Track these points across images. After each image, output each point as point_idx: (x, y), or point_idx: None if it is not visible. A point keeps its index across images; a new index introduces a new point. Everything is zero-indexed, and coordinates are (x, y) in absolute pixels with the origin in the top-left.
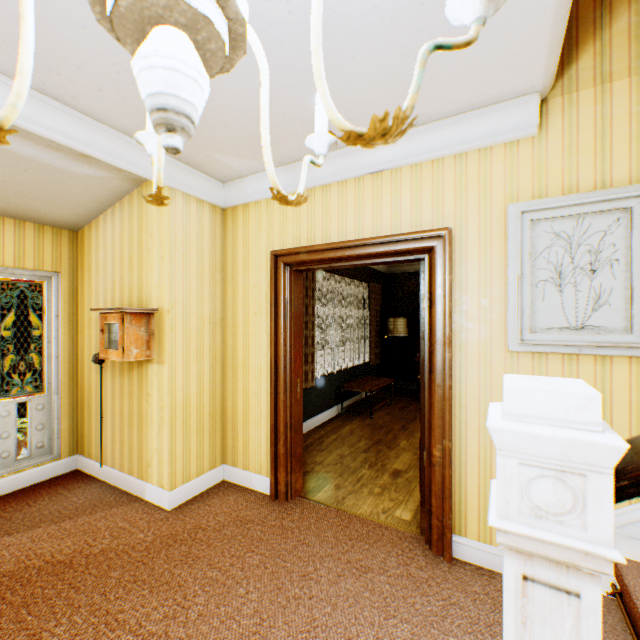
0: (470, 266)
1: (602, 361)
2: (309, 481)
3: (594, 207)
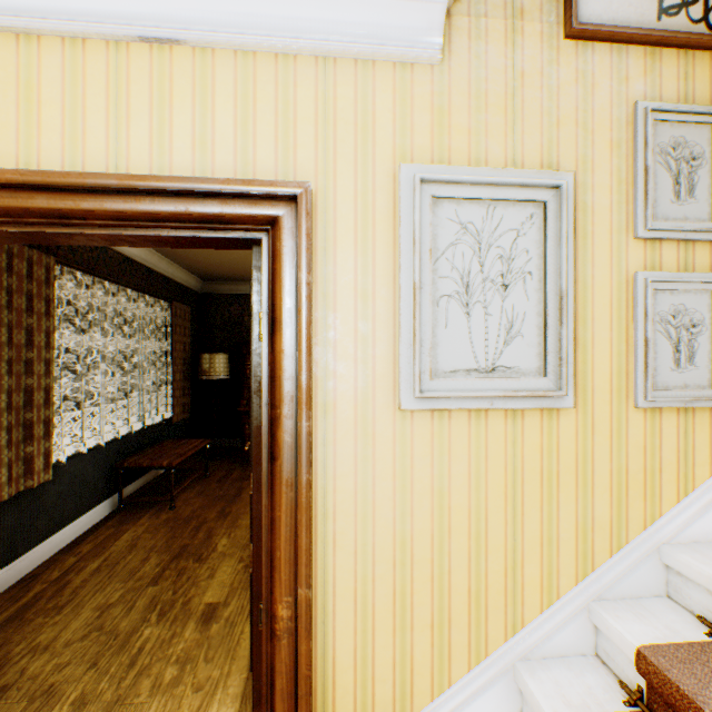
0: (342, 262)
1: (514, 417)
2: None
3: (508, 192)
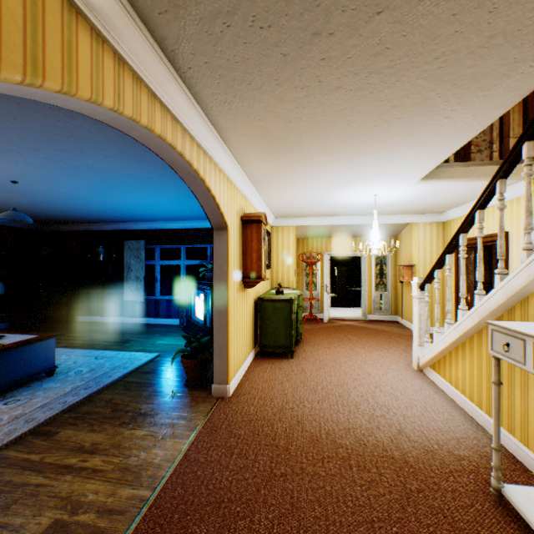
0: (513, 246)
1: None
2: None
3: None
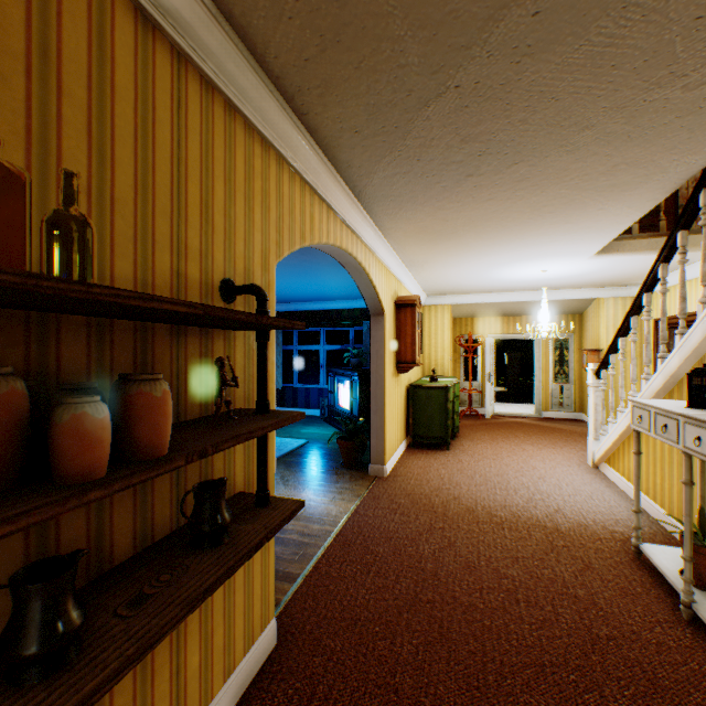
0: None
1: None
2: None
3: None
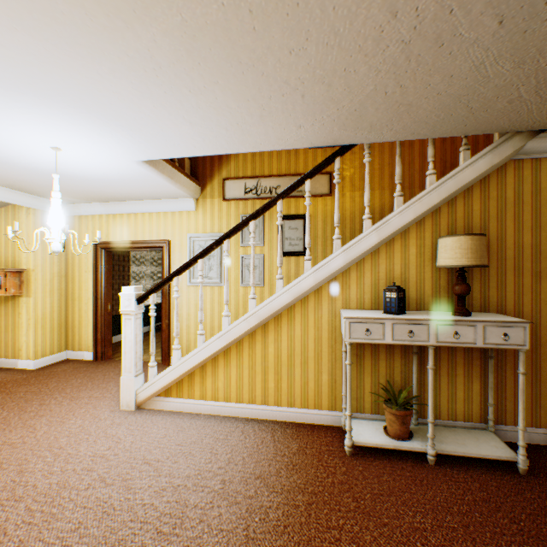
0: (177, 254)
1: (212, 288)
2: (118, 354)
3: (209, 238)
